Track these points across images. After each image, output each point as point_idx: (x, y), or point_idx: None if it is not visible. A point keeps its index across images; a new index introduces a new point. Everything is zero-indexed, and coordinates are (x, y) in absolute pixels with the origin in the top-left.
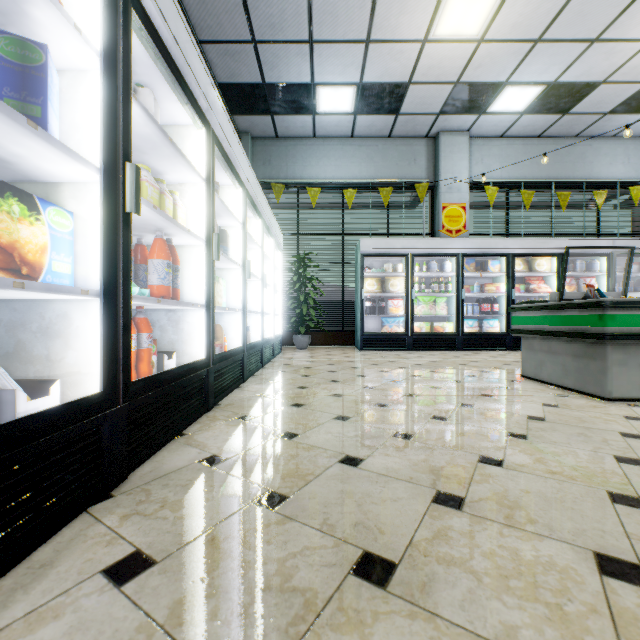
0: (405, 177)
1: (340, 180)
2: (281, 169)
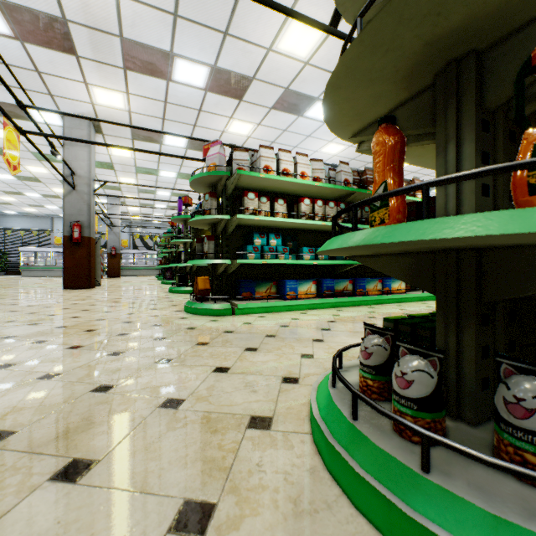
0: (44, 228)
1: (20, 228)
2: None
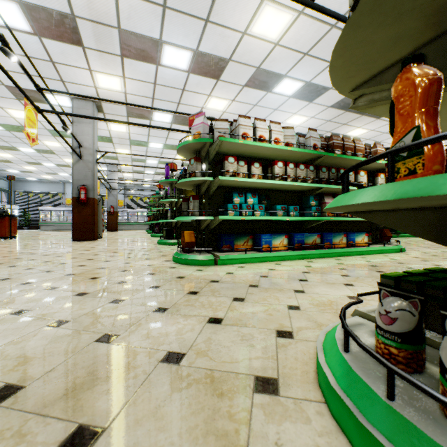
0: (58, 191)
1: (39, 191)
2: (23, 188)
